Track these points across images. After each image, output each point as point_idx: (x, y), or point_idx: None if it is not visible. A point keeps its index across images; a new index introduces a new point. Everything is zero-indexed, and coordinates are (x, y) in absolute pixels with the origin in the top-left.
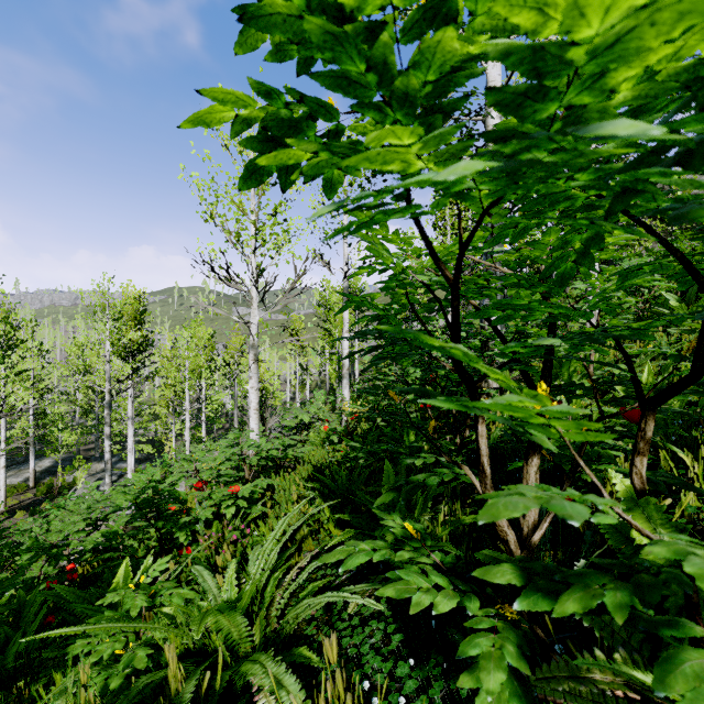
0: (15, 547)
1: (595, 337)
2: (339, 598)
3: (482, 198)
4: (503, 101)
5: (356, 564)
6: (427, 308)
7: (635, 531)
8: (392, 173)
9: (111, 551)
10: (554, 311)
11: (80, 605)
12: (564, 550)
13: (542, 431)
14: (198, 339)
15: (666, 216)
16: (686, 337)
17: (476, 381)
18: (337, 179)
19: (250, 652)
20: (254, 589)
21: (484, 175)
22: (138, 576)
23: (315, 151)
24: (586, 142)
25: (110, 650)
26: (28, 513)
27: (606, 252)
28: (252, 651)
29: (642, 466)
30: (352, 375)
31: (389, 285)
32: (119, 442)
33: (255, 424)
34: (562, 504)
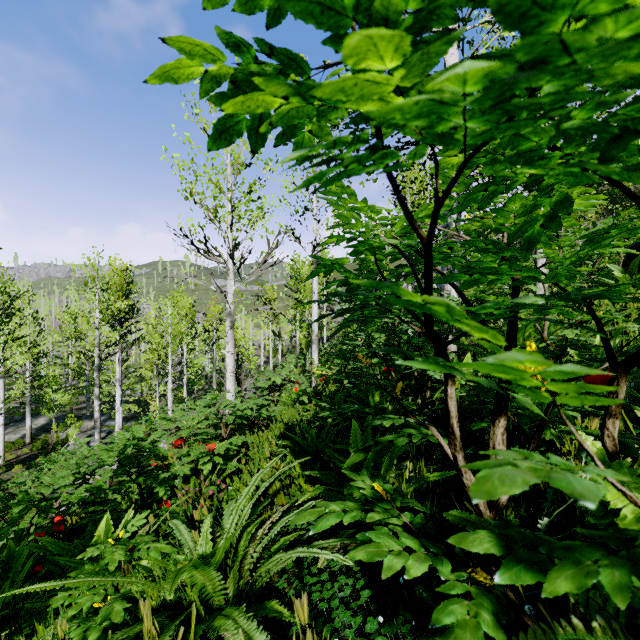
0: (7, 500)
1: (573, 297)
2: (309, 554)
3: (449, 165)
4: (506, 6)
5: (327, 526)
6: (394, 274)
7: (609, 495)
8: (366, 122)
9: (99, 503)
10: (523, 275)
11: (63, 558)
12: (526, 507)
13: (532, 395)
14: (180, 308)
15: (612, 192)
16: (631, 305)
17: (447, 343)
18: (307, 144)
19: (224, 604)
20: (228, 544)
21: (478, 103)
22: (119, 530)
23: (285, 95)
24: (605, 54)
25: (89, 603)
26: (24, 466)
27: (568, 220)
28: (226, 603)
29: (615, 429)
30: (320, 341)
31: (359, 249)
32: (108, 402)
33: (231, 385)
34: (566, 479)
